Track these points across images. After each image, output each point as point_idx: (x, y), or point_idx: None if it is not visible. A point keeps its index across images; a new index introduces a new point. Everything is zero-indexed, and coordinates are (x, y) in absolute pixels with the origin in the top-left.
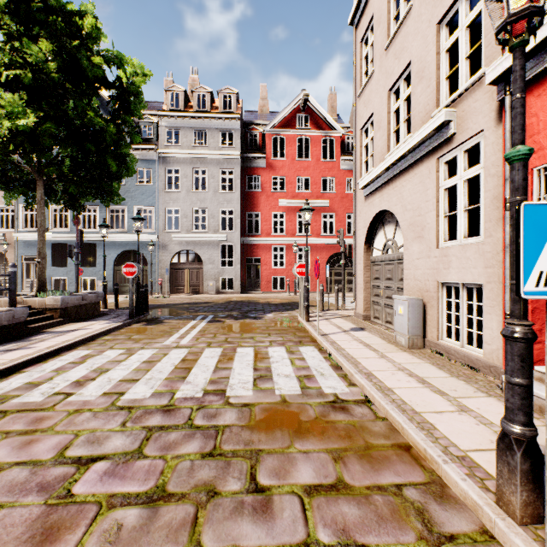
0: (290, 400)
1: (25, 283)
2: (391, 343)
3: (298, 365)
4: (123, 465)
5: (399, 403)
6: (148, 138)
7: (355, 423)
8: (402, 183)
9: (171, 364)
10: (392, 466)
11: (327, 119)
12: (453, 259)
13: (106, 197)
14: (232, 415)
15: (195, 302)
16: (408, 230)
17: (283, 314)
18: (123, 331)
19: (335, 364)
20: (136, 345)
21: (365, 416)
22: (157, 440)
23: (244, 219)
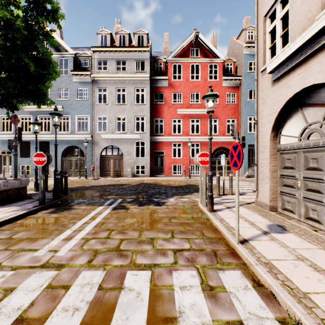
0: None
1: (2, 169)
2: None
3: None
4: None
5: None
6: (85, 68)
7: None
8: None
9: None
10: None
11: (212, 50)
12: None
13: (37, 100)
14: None
15: (114, 184)
16: None
17: (183, 198)
18: (18, 222)
19: None
20: None
21: None
22: None
23: (152, 123)
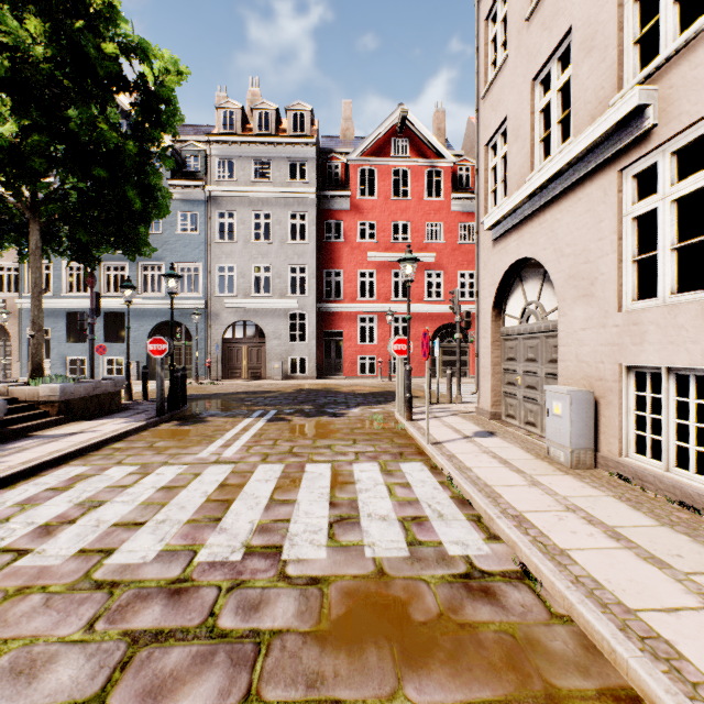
0: (390, 571)
1: None
2: (541, 458)
3: (401, 497)
4: None
5: (590, 587)
6: (193, 172)
7: (515, 630)
8: (556, 215)
9: (201, 493)
10: None
11: (433, 143)
12: (650, 328)
13: (130, 248)
14: (287, 606)
15: (254, 390)
16: (565, 286)
17: (374, 408)
18: (145, 434)
19: (459, 495)
20: (157, 459)
21: (529, 612)
22: (141, 670)
23: (320, 279)
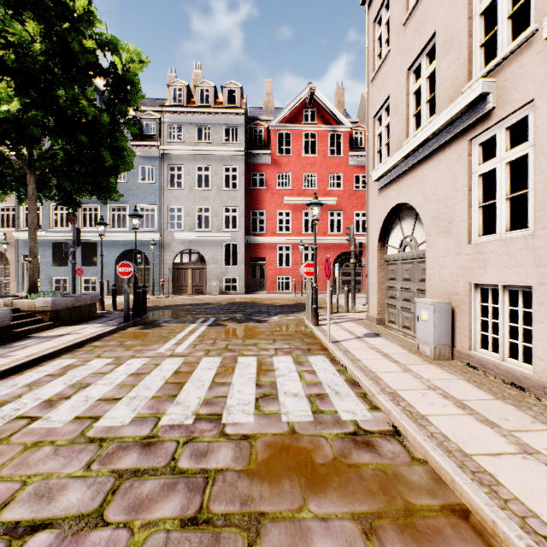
0: (300, 430)
1: (25, 283)
2: (413, 352)
3: (308, 380)
4: (72, 539)
5: (440, 440)
6: (150, 135)
7: (386, 468)
8: (425, 171)
9: (161, 378)
10: None
11: (335, 113)
12: (491, 256)
13: (103, 194)
14: (226, 453)
15: (197, 303)
16: (431, 224)
17: (289, 316)
18: (116, 335)
19: (351, 379)
20: (126, 353)
21: (397, 457)
22: (126, 494)
23: (248, 217)
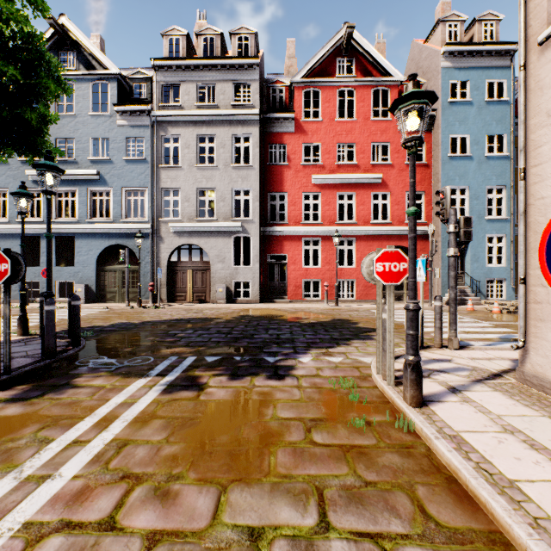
0: None
1: None
2: None
3: None
4: None
5: None
6: (140, 99)
7: None
8: None
9: None
10: None
11: (379, 61)
12: None
13: (25, 146)
14: None
15: (190, 317)
16: None
17: (332, 355)
18: None
19: None
20: None
21: None
22: None
23: (264, 202)
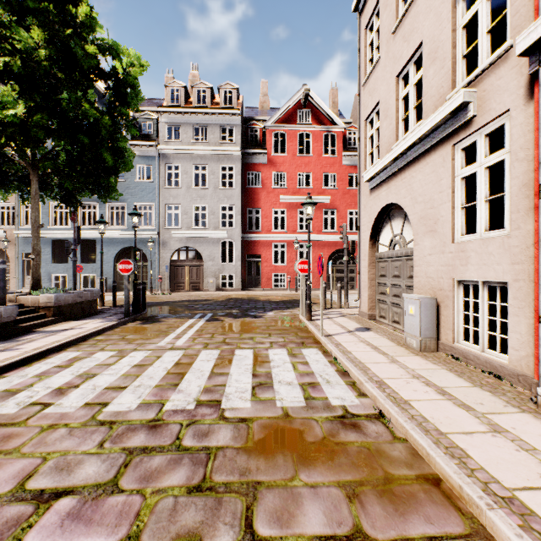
0: (293, 414)
1: (25, 280)
2: (401, 345)
3: (301, 370)
4: (92, 503)
5: (420, 421)
6: (148, 135)
7: (370, 445)
8: (412, 173)
9: (163, 368)
10: (421, 508)
11: (329, 114)
12: (472, 254)
13: (103, 193)
14: (226, 434)
15: (194, 299)
16: (418, 224)
17: (284, 312)
18: (117, 330)
19: (341, 369)
20: (128, 346)
21: (380, 436)
22: (137, 467)
23: (244, 215)
